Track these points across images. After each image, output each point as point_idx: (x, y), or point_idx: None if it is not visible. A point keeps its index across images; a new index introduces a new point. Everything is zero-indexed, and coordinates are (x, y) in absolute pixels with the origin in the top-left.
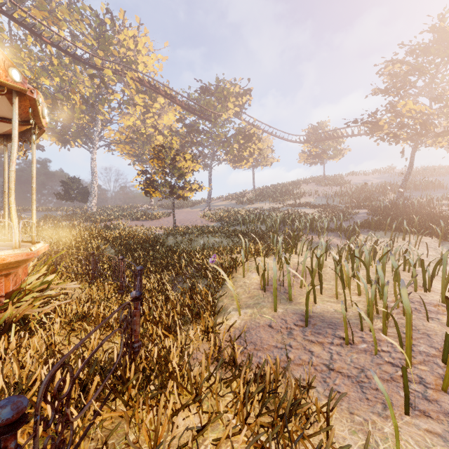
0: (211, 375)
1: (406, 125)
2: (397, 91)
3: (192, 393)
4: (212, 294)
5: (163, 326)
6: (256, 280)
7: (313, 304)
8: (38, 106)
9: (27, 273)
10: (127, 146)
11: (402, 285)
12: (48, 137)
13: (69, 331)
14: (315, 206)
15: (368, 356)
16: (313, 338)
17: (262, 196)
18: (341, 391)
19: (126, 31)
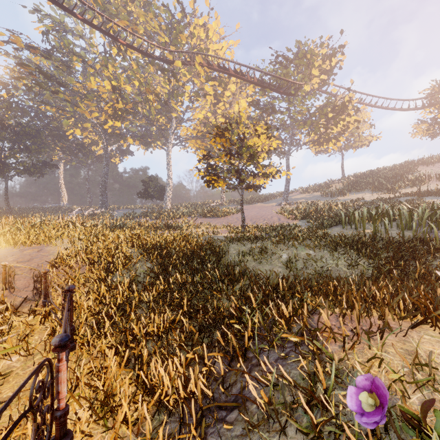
0: None
1: None
2: None
3: None
4: None
5: None
6: None
7: None
8: None
9: None
10: (198, 141)
11: None
12: (132, 142)
13: None
14: None
15: None
16: None
17: (356, 184)
18: None
19: (196, 20)
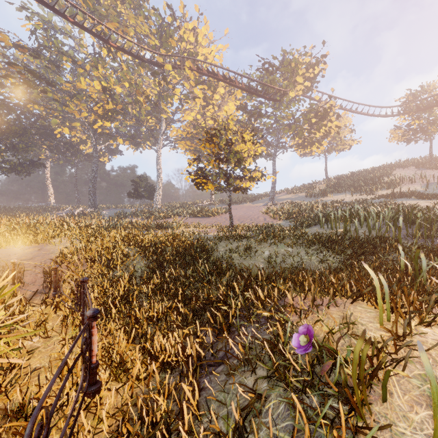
0: None
1: None
2: None
3: None
4: None
5: None
6: None
7: None
8: None
9: None
10: (188, 142)
11: None
12: (122, 141)
13: None
14: (431, 196)
15: None
16: None
17: (338, 186)
18: None
19: (186, 24)
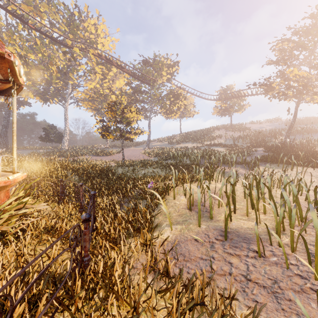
0: (148, 286)
1: (292, 86)
2: (285, 62)
3: (131, 306)
4: (150, 212)
5: (111, 239)
6: (184, 201)
7: (229, 222)
8: (15, 67)
9: (9, 196)
10: (90, 103)
11: (310, 210)
12: (33, 97)
13: (38, 242)
14: (225, 146)
15: (279, 268)
16: (231, 251)
17: (186, 138)
18: (259, 300)
19: (89, 20)
